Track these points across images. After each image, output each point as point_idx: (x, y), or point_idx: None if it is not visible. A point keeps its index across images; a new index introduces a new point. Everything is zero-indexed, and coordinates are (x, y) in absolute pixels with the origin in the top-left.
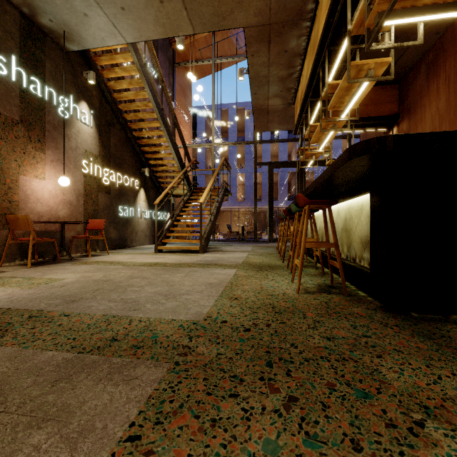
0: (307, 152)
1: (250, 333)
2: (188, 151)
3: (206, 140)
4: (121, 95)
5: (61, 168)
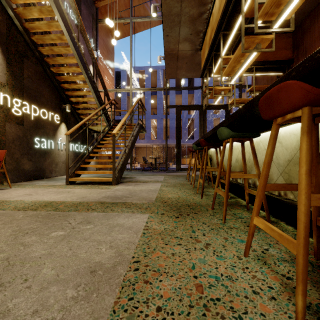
0: (216, 88)
1: None
2: (111, 96)
3: (127, 93)
4: (33, 24)
5: None
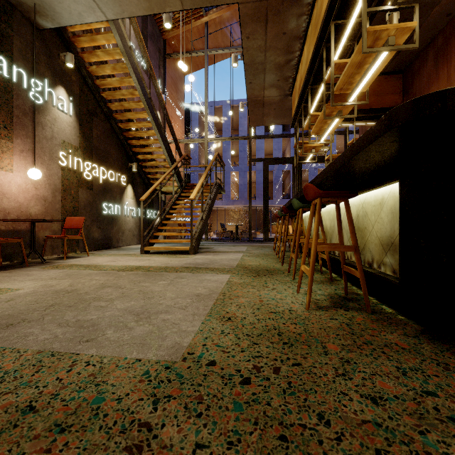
0: (306, 145)
1: (251, 389)
2: (180, 147)
3: (199, 137)
4: (105, 81)
5: (33, 159)
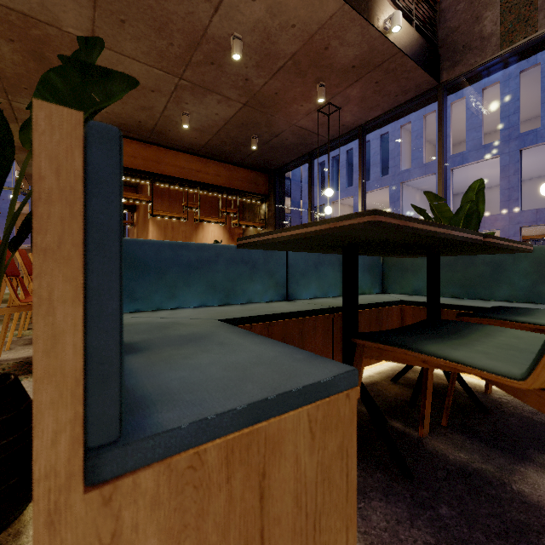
0: None
1: None
2: None
3: None
4: None
5: None
